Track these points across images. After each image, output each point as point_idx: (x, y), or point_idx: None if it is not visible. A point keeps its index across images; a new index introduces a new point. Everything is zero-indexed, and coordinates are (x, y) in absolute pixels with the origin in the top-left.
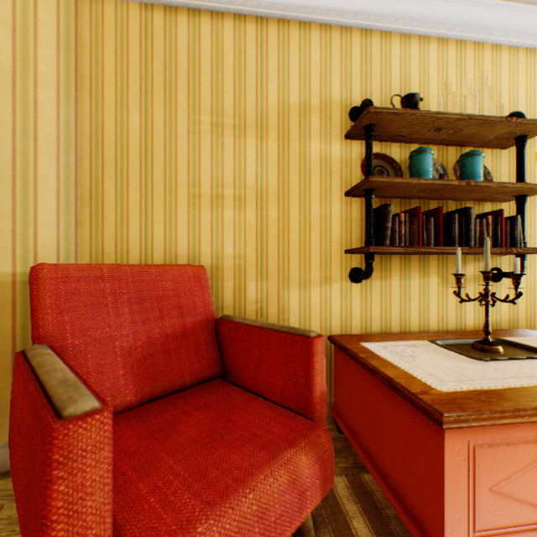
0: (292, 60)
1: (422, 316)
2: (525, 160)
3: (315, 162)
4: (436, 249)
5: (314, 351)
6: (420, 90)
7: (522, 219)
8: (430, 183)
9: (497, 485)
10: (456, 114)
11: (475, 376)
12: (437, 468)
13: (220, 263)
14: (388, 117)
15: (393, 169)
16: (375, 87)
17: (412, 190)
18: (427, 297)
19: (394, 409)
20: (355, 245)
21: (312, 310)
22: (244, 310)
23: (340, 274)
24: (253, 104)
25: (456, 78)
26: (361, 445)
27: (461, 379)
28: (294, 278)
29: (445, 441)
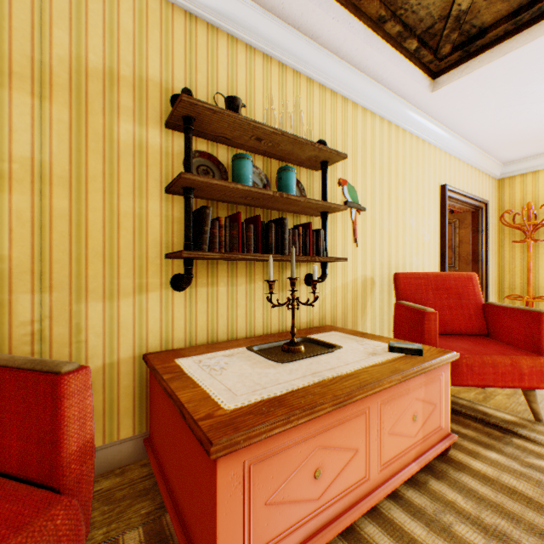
0: (93, 10)
1: (249, 322)
2: (331, 183)
3: (127, 146)
4: (254, 256)
5: (65, 393)
6: (248, 98)
7: (326, 232)
8: (247, 189)
9: (273, 495)
10: (271, 127)
11: (270, 382)
12: (213, 502)
13: None
14: (206, 112)
15: (219, 171)
16: (202, 80)
17: (235, 195)
18: (254, 302)
19: (188, 438)
20: (178, 249)
21: (123, 325)
22: (10, 336)
23: (160, 282)
24: (27, 47)
25: (279, 97)
26: (167, 480)
27: (255, 389)
28: (97, 287)
29: (219, 471)
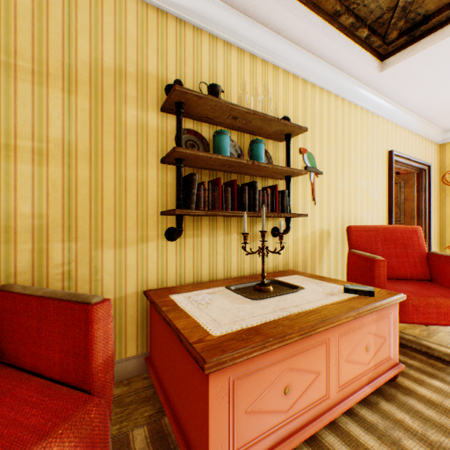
0: (107, 22)
1: (226, 266)
2: (293, 152)
3: (132, 127)
4: (231, 213)
5: (94, 319)
6: (225, 84)
7: (289, 193)
8: (226, 159)
9: (252, 405)
10: (245, 108)
11: (247, 315)
12: (206, 408)
13: (12, 224)
14: (194, 98)
15: (203, 144)
16: (189, 72)
17: (215, 164)
18: (230, 250)
19: (183, 357)
20: (171, 207)
21: (129, 268)
22: (47, 275)
23: (157, 234)
24: (59, 54)
25: (251, 82)
26: (165, 390)
27: (235, 320)
28: (109, 238)
29: (210, 383)
